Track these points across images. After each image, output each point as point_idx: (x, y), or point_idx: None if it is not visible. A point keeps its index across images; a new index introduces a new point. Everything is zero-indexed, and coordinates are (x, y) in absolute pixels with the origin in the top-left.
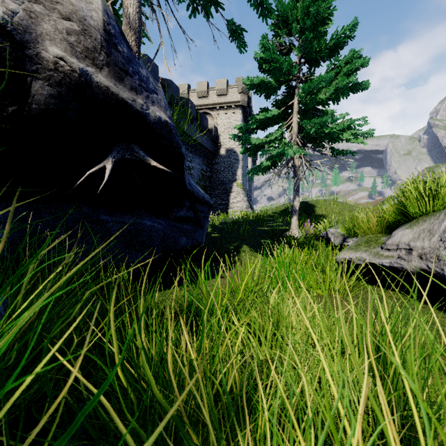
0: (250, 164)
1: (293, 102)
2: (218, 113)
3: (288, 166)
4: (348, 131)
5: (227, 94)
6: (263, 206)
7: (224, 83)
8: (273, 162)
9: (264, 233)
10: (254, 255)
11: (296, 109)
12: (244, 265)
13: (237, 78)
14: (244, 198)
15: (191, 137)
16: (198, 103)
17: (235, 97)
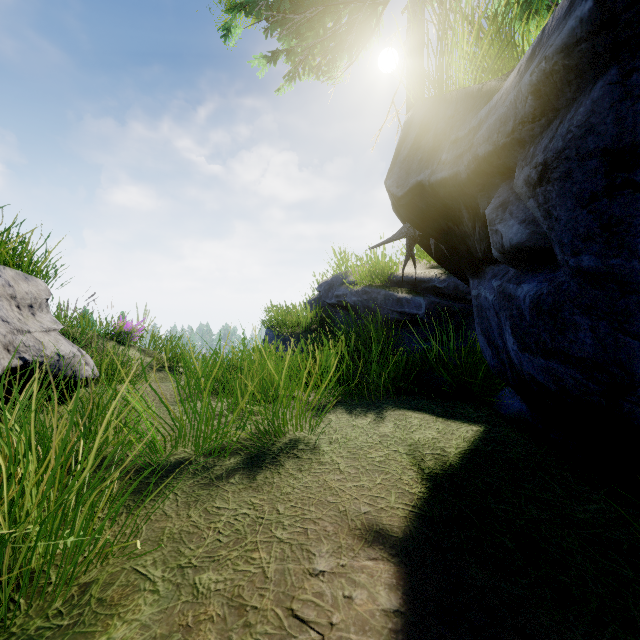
0: None
1: None
2: None
3: None
4: None
5: None
6: None
7: None
8: None
9: None
10: None
11: None
12: None
13: None
14: None
15: None
16: None
17: None
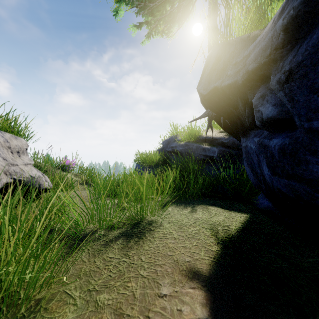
0: None
1: None
2: None
3: None
4: None
5: None
6: None
7: None
8: None
9: None
10: None
11: None
12: None
13: None
14: None
15: None
16: None
17: None
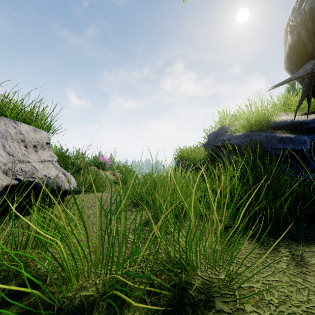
0: None
1: None
2: None
3: None
4: None
5: None
6: None
7: None
8: None
9: None
10: None
11: None
12: None
13: None
14: None
15: None
16: None
17: None
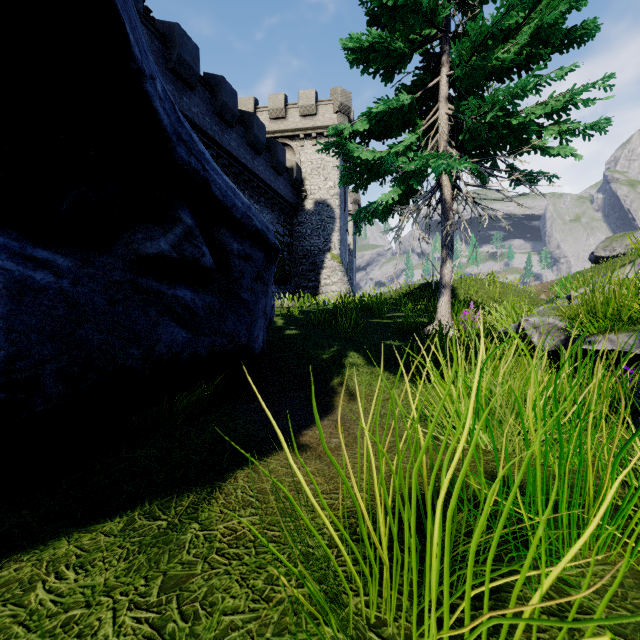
0: (351, 230)
1: (441, 81)
2: (302, 144)
3: (430, 203)
4: (553, 127)
5: (316, 114)
6: (374, 289)
7: (311, 96)
8: (401, 198)
9: (386, 329)
10: (376, 373)
11: (446, 93)
12: (356, 399)
13: (332, 89)
14: (343, 277)
15: (258, 177)
16: (271, 128)
17: (328, 120)
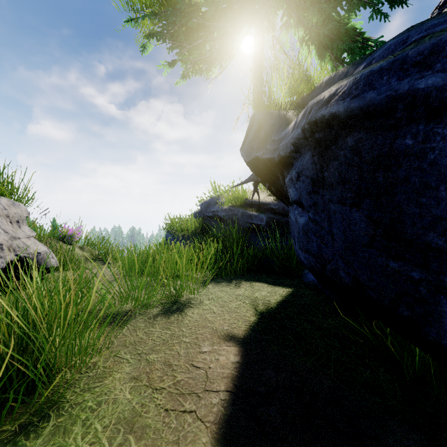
0: None
1: None
2: None
3: None
4: None
5: None
6: None
7: None
8: None
9: None
10: None
11: None
12: None
13: None
14: None
15: None
16: None
17: None
